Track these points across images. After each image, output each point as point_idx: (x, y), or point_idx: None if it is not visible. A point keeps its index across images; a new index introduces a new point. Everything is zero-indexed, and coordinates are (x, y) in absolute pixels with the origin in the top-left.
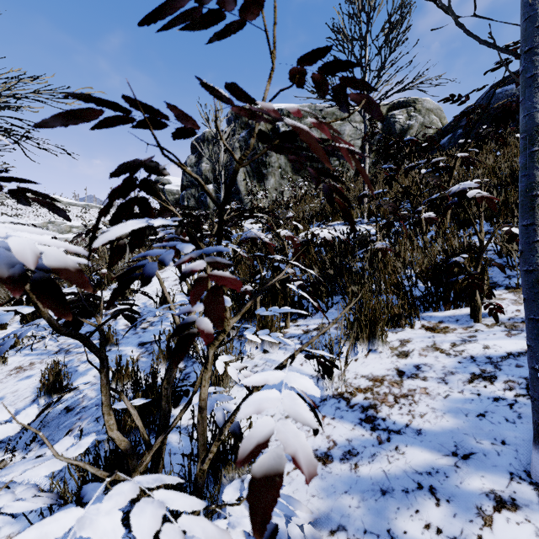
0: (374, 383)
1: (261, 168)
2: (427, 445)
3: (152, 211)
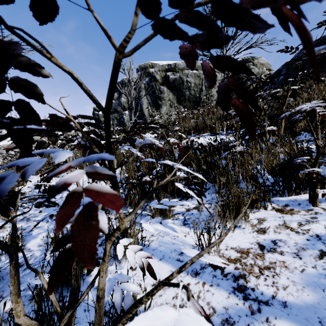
0: (241, 255)
1: (158, 101)
2: (294, 318)
3: (37, 117)
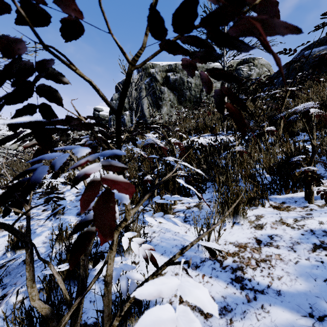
0: (239, 249)
1: (158, 101)
2: (287, 305)
3: (56, 118)
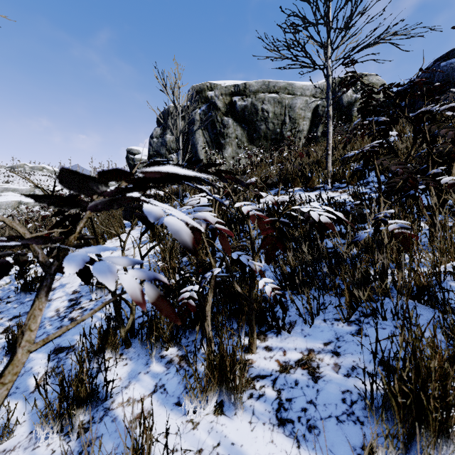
0: None
1: (219, 139)
2: None
3: None
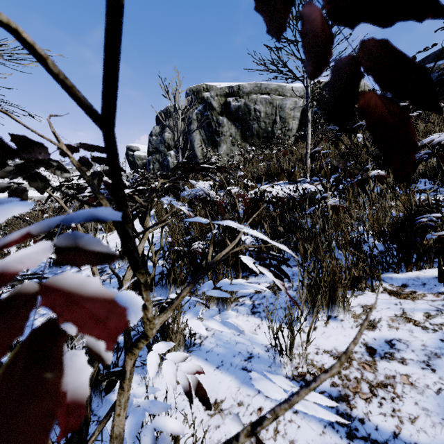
0: None
1: (215, 137)
2: None
3: None
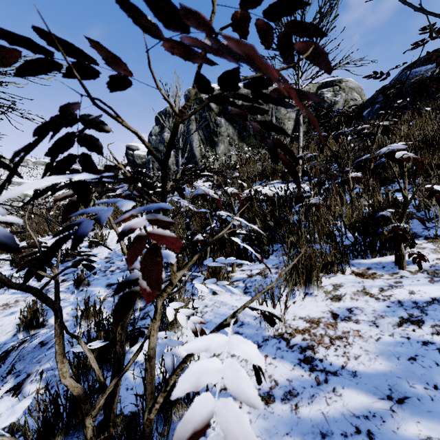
0: (311, 325)
1: (213, 137)
2: (362, 387)
3: (95, 168)
